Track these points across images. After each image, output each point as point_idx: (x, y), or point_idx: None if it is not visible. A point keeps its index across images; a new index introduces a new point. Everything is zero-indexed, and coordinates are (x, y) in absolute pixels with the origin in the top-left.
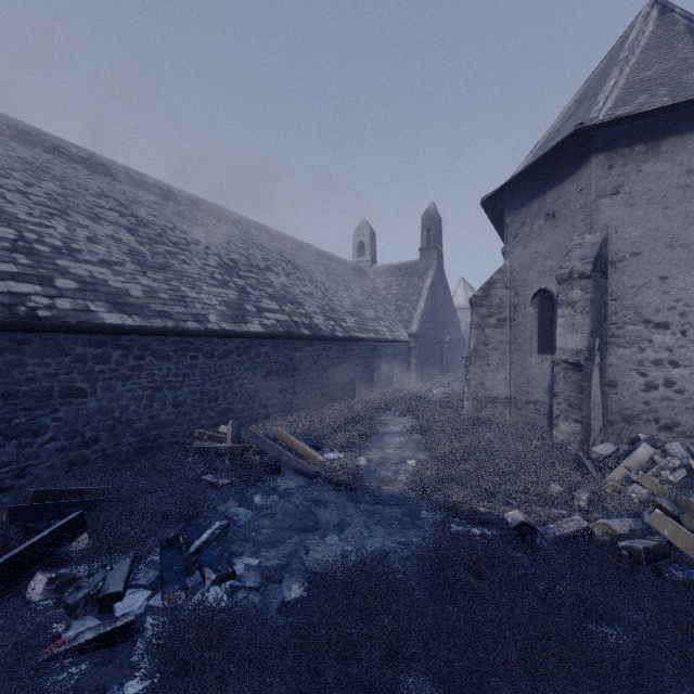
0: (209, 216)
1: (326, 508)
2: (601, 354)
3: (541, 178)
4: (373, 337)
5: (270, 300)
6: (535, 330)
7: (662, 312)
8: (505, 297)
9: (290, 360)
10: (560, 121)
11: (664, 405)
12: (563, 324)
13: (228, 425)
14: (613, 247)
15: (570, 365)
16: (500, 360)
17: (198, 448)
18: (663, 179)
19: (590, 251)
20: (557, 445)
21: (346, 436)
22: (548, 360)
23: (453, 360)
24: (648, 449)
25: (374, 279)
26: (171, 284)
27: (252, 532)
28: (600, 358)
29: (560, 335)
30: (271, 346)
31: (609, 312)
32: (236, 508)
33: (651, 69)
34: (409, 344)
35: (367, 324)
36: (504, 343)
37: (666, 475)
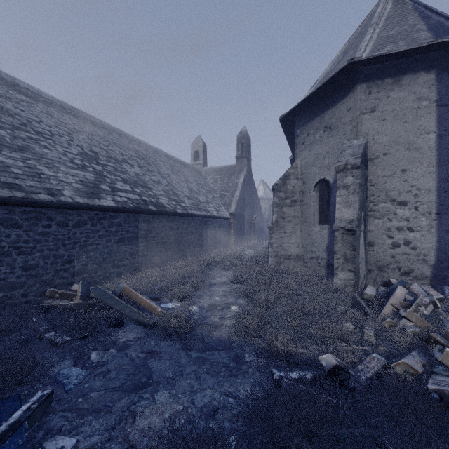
0: (77, 119)
1: (161, 358)
2: (364, 223)
3: (321, 102)
4: (204, 214)
5: (124, 183)
6: (316, 208)
7: (402, 194)
8: (296, 185)
9: (139, 230)
10: (332, 65)
11: (404, 257)
12: (340, 202)
13: (79, 284)
14: (371, 149)
15: (346, 231)
16: (293, 229)
17: (46, 306)
18: (403, 103)
19: (358, 150)
20: (338, 288)
21: (182, 288)
22: (326, 228)
23: (257, 231)
24: (403, 290)
25: (205, 176)
26: (28, 162)
27: (78, 398)
28: (364, 226)
29: (338, 209)
30: (123, 218)
31: (369, 194)
32: (70, 368)
33: (393, 30)
34: (229, 220)
35: (200, 205)
36: (296, 217)
37: (423, 310)
